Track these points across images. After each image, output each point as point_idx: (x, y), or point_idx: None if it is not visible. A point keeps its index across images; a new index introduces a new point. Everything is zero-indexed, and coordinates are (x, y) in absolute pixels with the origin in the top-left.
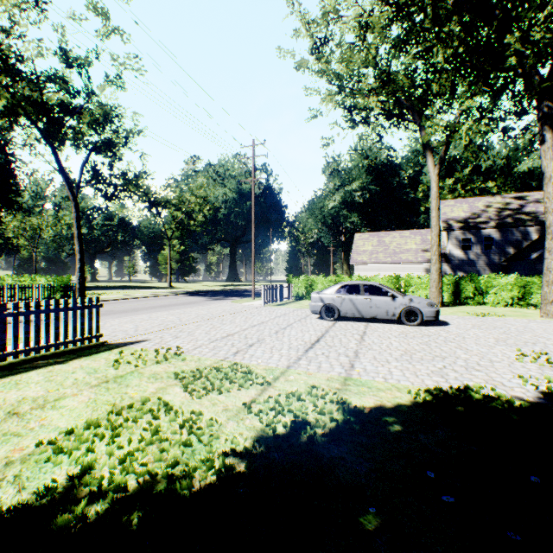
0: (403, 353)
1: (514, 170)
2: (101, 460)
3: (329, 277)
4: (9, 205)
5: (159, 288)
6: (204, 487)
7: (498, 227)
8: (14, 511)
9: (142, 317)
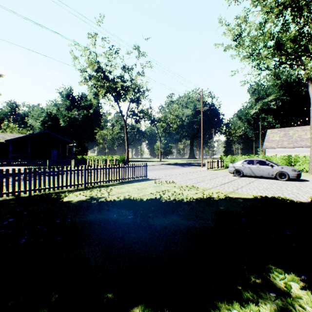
0: (264, 188)
1: None
2: (163, 196)
3: (244, 156)
4: (99, 127)
5: (155, 161)
6: (186, 201)
7: None
8: (152, 199)
9: (155, 172)
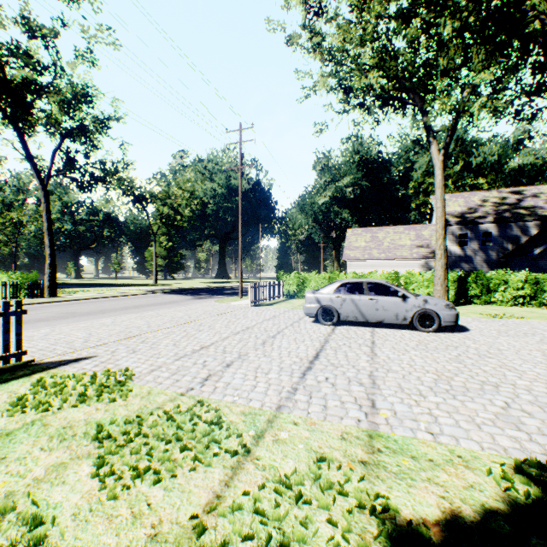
0: (436, 378)
1: (504, 167)
2: None
3: (323, 274)
4: None
5: (143, 285)
6: None
7: (497, 222)
8: None
9: (103, 321)
